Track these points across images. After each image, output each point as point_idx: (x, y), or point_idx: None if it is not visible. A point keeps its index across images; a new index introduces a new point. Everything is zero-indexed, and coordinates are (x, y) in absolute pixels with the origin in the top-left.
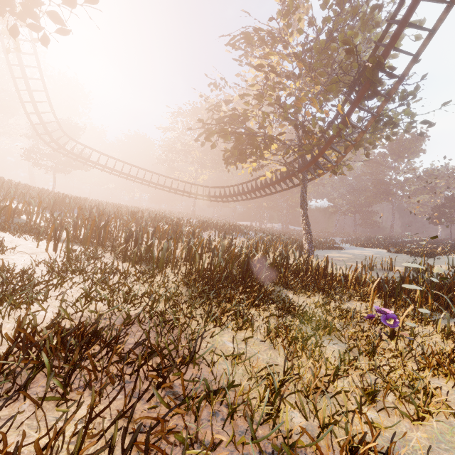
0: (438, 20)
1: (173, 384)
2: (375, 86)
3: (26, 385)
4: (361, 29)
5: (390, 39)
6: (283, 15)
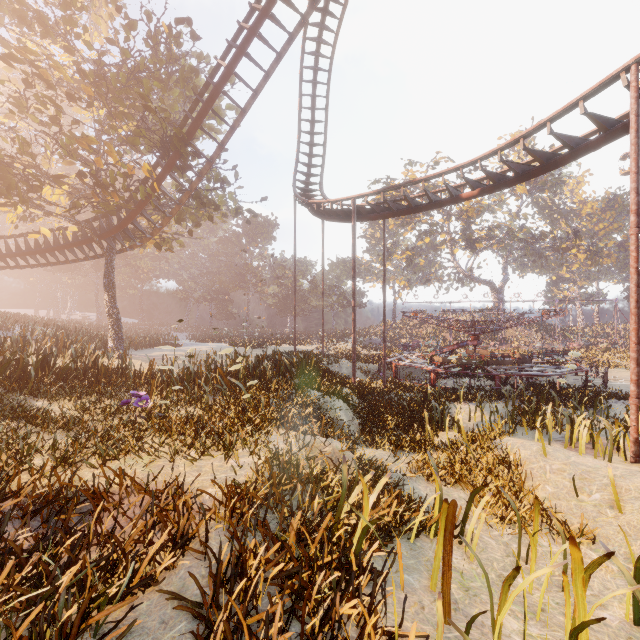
0: (236, 120)
1: None
2: (186, 159)
3: None
4: (181, 84)
5: (196, 116)
6: (62, 3)
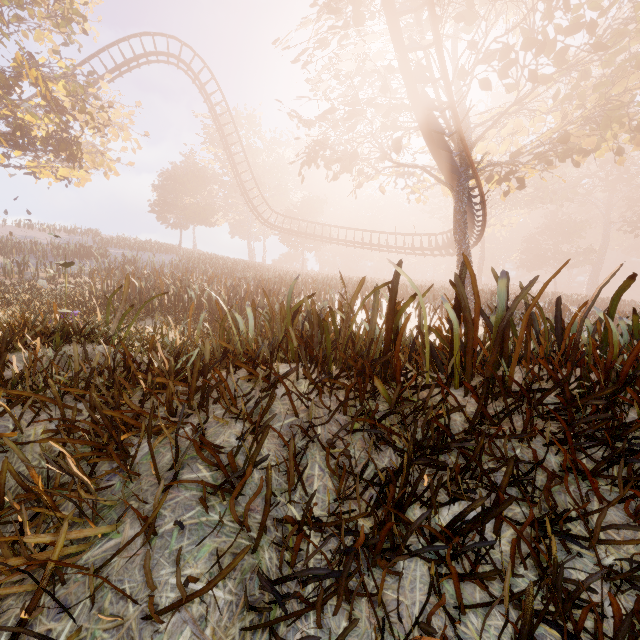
0: None
1: None
2: None
3: None
4: None
5: None
6: None
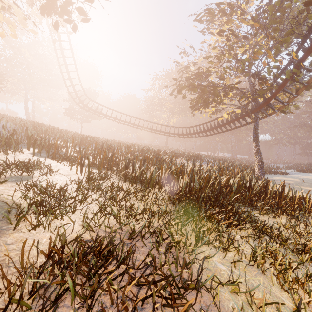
0: None
1: None
2: None
3: None
4: None
5: None
6: None
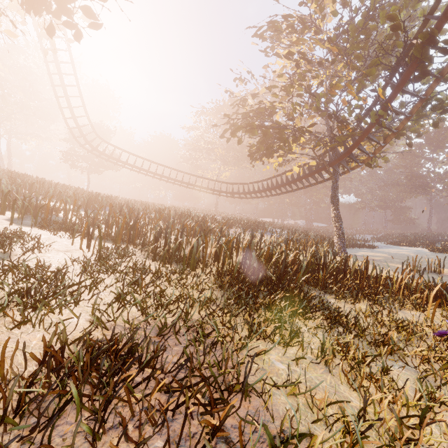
0: None
1: (223, 426)
2: (423, 65)
3: (50, 429)
4: (403, 5)
5: (445, 9)
6: None
